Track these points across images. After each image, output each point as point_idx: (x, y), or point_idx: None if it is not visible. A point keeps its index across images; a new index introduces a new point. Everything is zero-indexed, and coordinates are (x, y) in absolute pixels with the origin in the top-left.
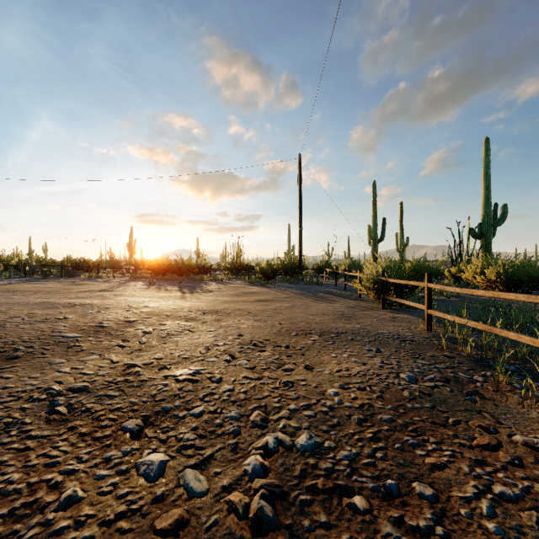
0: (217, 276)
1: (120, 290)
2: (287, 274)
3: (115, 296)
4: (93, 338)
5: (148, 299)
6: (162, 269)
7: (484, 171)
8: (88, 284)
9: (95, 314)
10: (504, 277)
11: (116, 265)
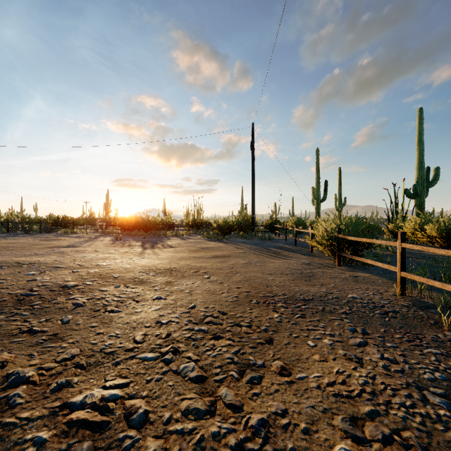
0: (179, 232)
1: (85, 245)
2: (241, 230)
3: (75, 253)
4: (5, 314)
5: (106, 256)
6: (129, 226)
7: (418, 138)
8: (59, 239)
9: (36, 276)
10: (446, 233)
11: (93, 222)
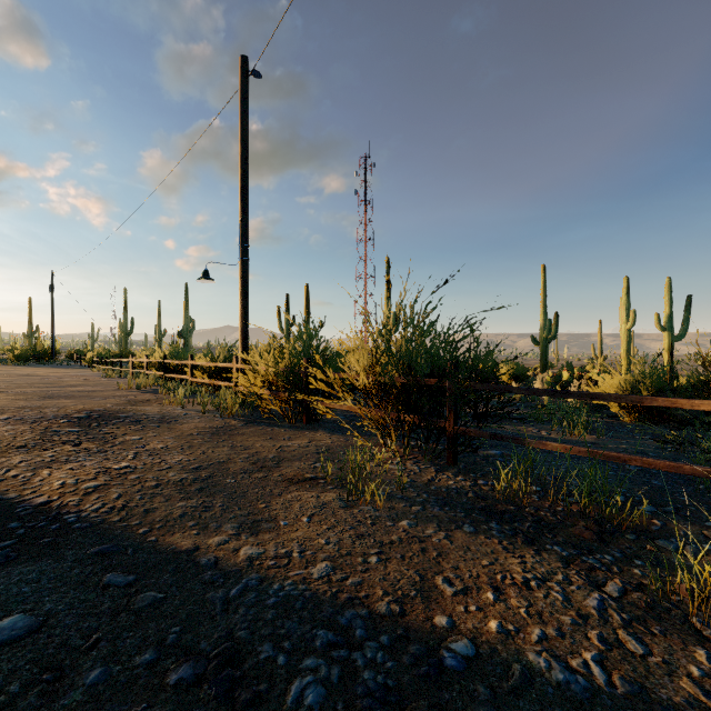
0: None
1: None
2: (40, 359)
3: None
4: None
5: None
6: None
7: (185, 301)
8: None
9: None
10: None
11: None
